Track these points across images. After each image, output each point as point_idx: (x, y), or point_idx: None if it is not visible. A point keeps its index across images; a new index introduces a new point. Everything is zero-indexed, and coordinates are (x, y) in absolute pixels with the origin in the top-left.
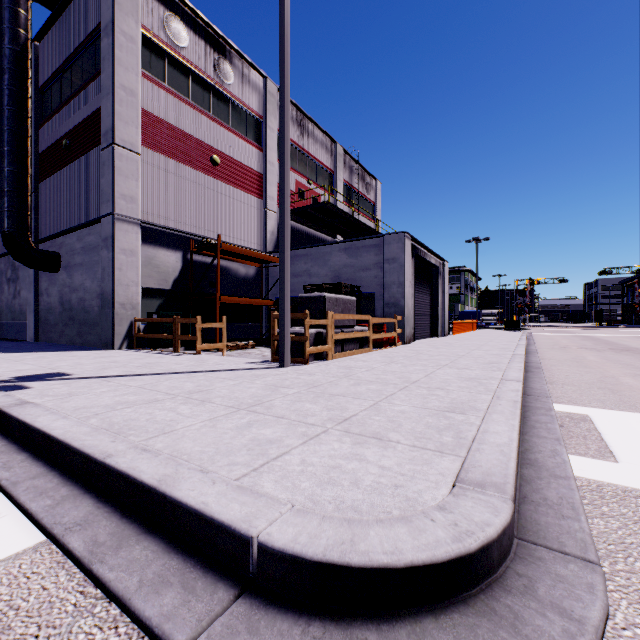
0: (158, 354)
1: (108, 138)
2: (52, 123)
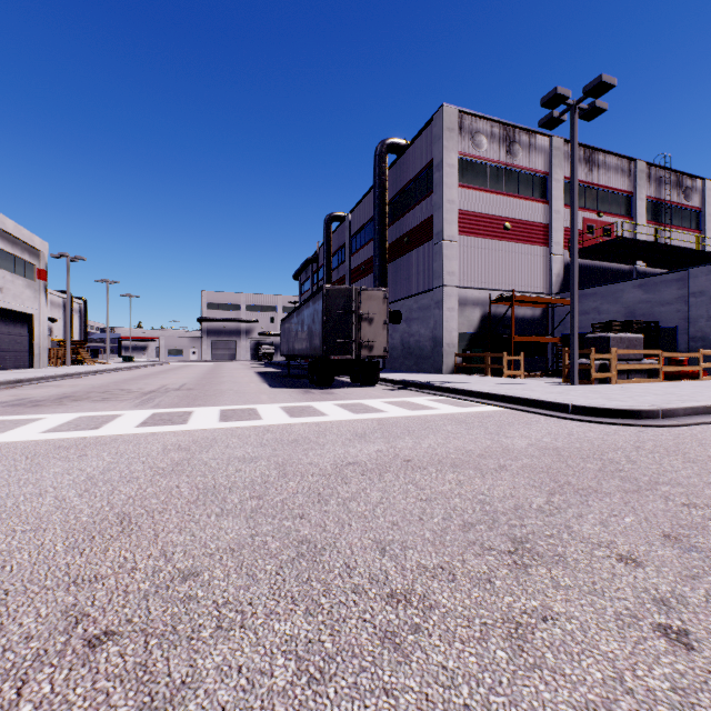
0: (476, 377)
1: (439, 237)
2: (395, 226)
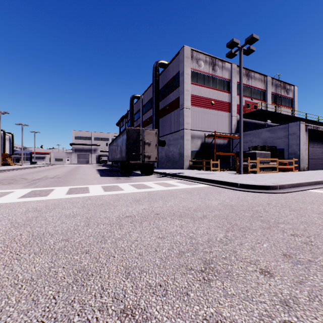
0: (198, 171)
1: (182, 106)
2: (162, 101)
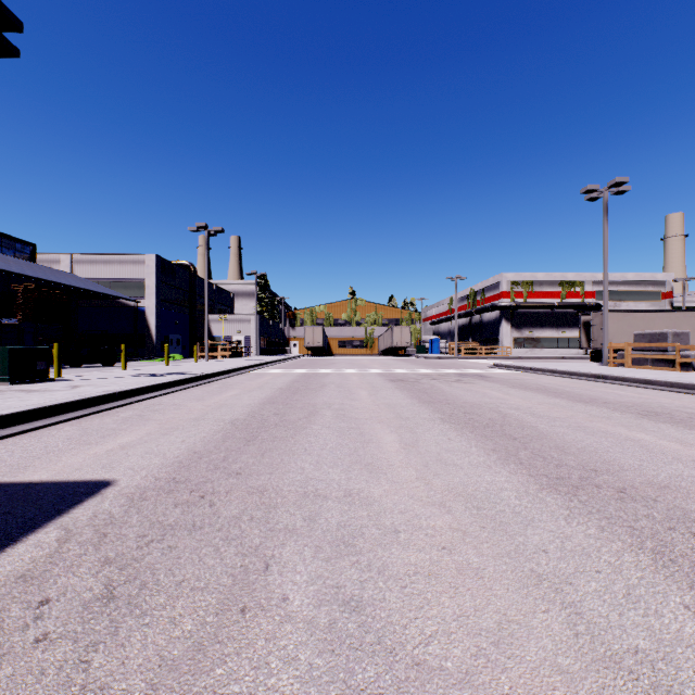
0: None
1: None
2: None
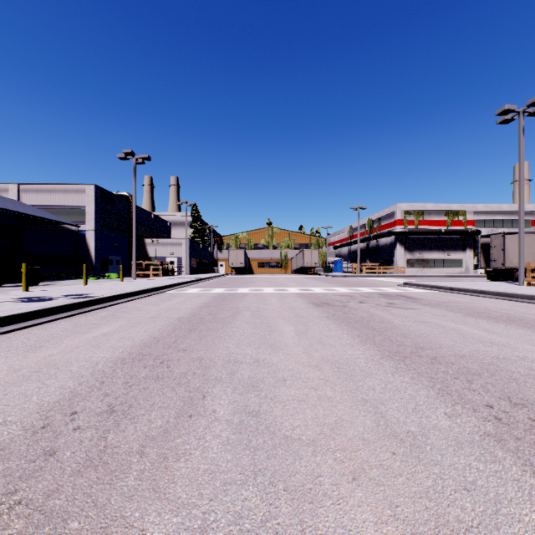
0: None
1: None
2: None
